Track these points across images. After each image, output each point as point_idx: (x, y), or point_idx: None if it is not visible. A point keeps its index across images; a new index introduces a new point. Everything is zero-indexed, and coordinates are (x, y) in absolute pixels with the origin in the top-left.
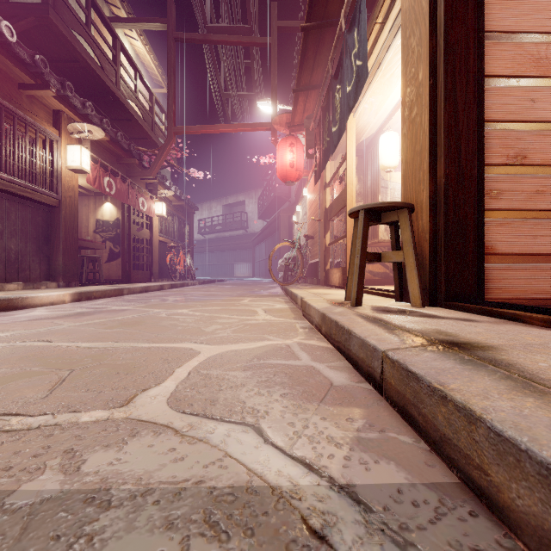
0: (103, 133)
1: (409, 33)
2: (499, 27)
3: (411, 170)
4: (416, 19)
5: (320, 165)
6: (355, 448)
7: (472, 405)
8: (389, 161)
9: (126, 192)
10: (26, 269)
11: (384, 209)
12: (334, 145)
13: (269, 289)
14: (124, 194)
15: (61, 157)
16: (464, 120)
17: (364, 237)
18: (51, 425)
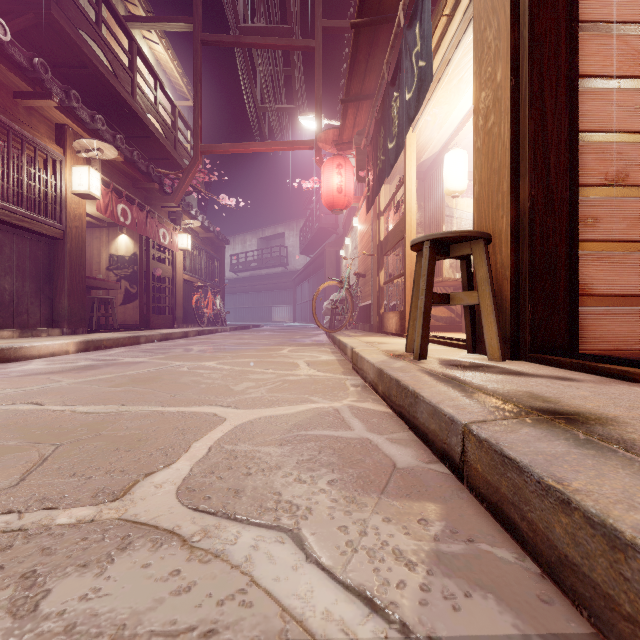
0: (116, 152)
1: (484, 24)
2: (596, 16)
3: (487, 192)
4: (493, 7)
5: (374, 190)
6: (434, 569)
7: (615, 520)
8: (456, 184)
9: (143, 222)
10: (23, 312)
11: (454, 240)
12: (390, 165)
13: (313, 337)
14: (141, 224)
15: (66, 180)
16: (554, 130)
17: (430, 274)
18: (12, 531)
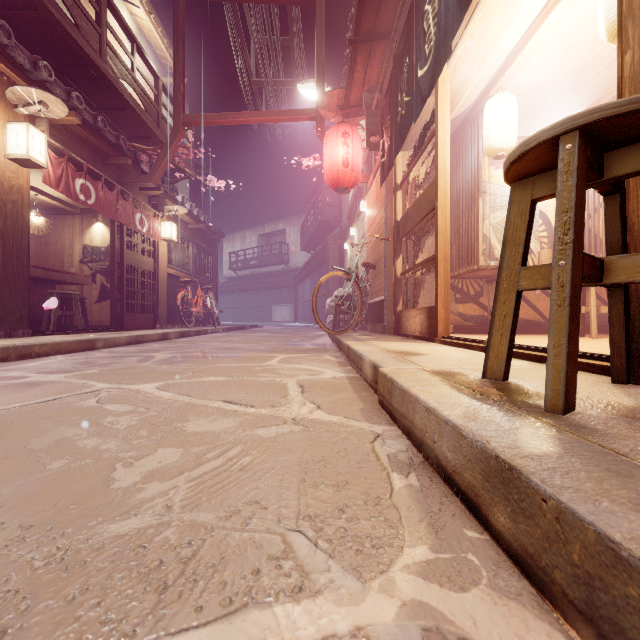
0: (65, 108)
1: None
2: None
3: None
4: None
5: (391, 150)
6: None
7: None
8: (502, 139)
9: (113, 203)
10: None
11: (636, 128)
12: (422, 99)
13: (314, 339)
14: (110, 205)
15: None
16: None
17: (579, 208)
18: None
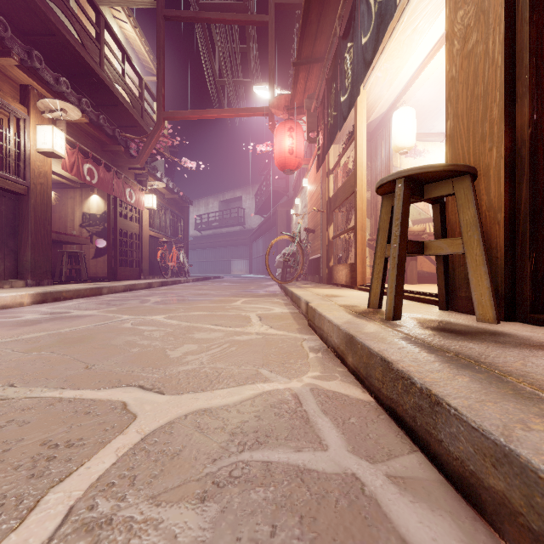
0: (79, 113)
1: None
2: None
3: (467, 124)
4: None
5: (324, 147)
6: None
7: None
8: (404, 141)
9: (110, 182)
10: None
11: (433, 177)
12: (343, 118)
13: (267, 287)
14: (108, 183)
15: (30, 139)
16: None
17: (404, 217)
18: None
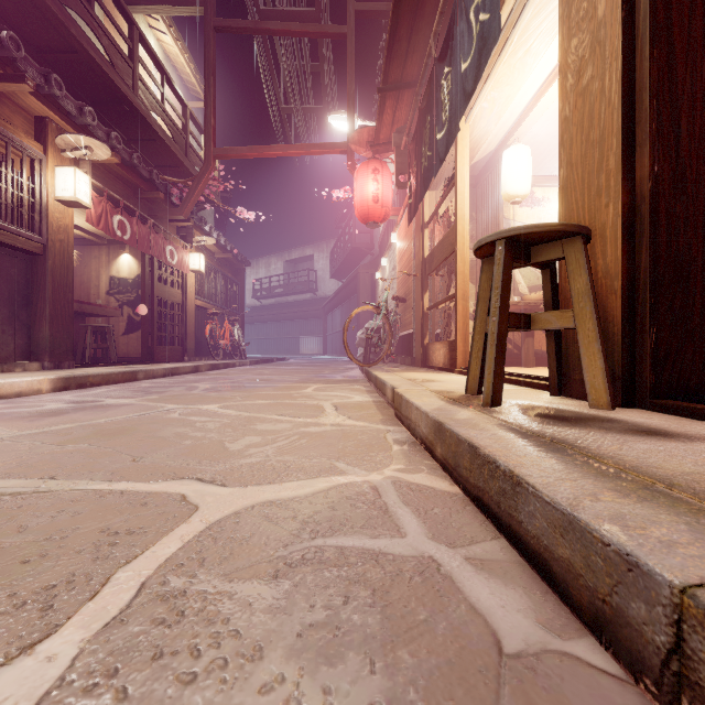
0: (109, 151)
1: None
2: None
3: (581, 174)
4: None
5: (417, 195)
6: None
7: None
8: (517, 187)
9: (146, 237)
10: None
11: (539, 238)
12: (440, 160)
13: (345, 371)
14: (144, 239)
15: (47, 184)
16: (686, 78)
17: (505, 286)
18: None
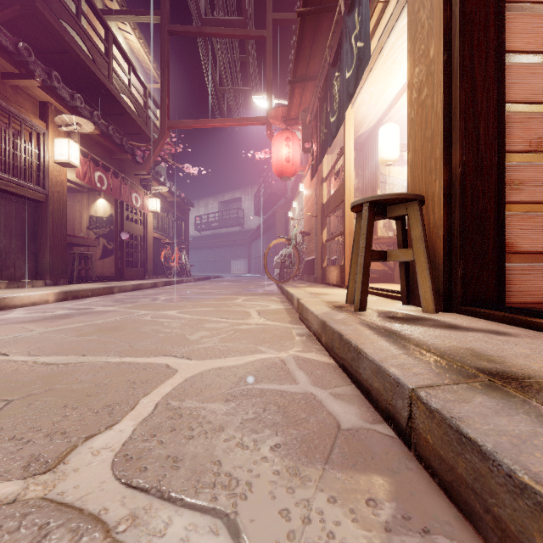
0: (93, 126)
1: (418, 6)
2: None
3: (421, 158)
4: None
5: (317, 159)
6: None
7: None
8: (389, 154)
9: (118, 187)
10: (10, 266)
11: (391, 202)
12: (332, 137)
13: (265, 287)
14: (116, 189)
15: (48, 151)
16: (483, 100)
17: (369, 233)
18: None
